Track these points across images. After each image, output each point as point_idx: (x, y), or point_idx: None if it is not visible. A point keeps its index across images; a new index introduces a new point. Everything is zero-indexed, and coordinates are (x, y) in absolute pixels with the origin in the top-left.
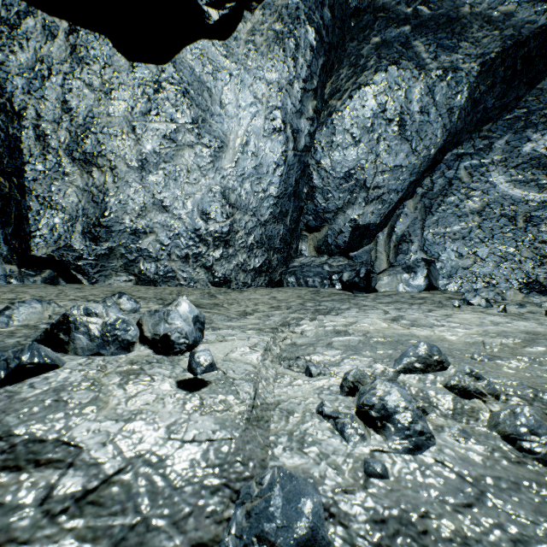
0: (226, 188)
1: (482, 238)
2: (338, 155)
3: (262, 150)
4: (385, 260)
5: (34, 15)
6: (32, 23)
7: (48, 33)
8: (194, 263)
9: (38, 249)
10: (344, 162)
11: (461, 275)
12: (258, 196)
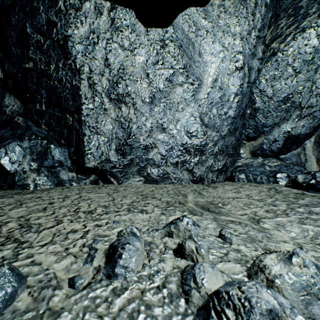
0: (201, 113)
1: None
2: (279, 84)
3: (226, 85)
4: (314, 162)
5: (89, 0)
6: (88, 6)
7: (97, 12)
8: (181, 167)
9: (89, 163)
10: (283, 89)
11: None
12: (221, 117)
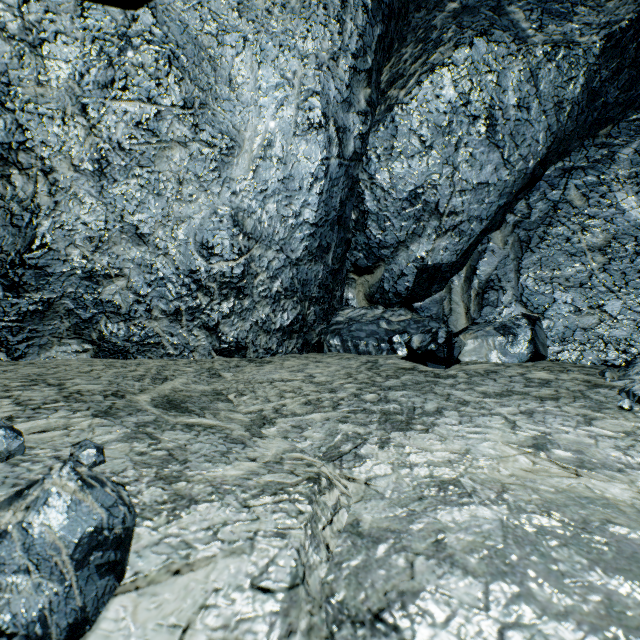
0: (238, 210)
1: (610, 285)
2: (401, 166)
3: (293, 156)
4: (463, 313)
5: None
6: None
7: None
8: (189, 322)
9: None
10: (408, 177)
11: (580, 339)
12: (287, 222)
